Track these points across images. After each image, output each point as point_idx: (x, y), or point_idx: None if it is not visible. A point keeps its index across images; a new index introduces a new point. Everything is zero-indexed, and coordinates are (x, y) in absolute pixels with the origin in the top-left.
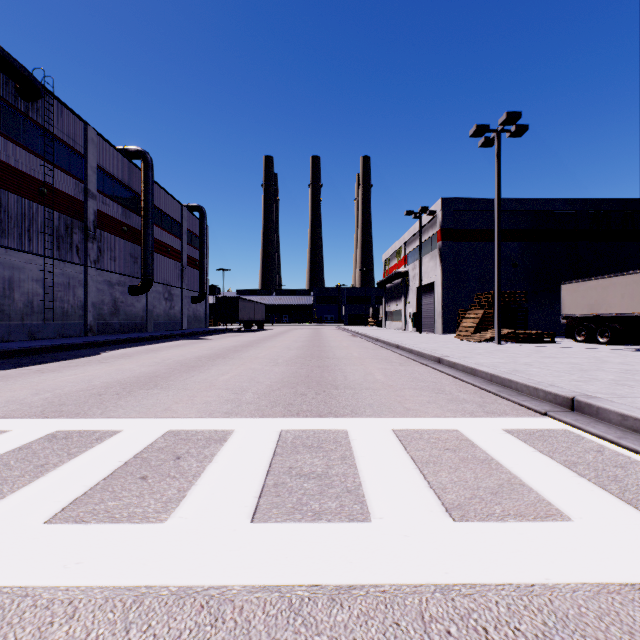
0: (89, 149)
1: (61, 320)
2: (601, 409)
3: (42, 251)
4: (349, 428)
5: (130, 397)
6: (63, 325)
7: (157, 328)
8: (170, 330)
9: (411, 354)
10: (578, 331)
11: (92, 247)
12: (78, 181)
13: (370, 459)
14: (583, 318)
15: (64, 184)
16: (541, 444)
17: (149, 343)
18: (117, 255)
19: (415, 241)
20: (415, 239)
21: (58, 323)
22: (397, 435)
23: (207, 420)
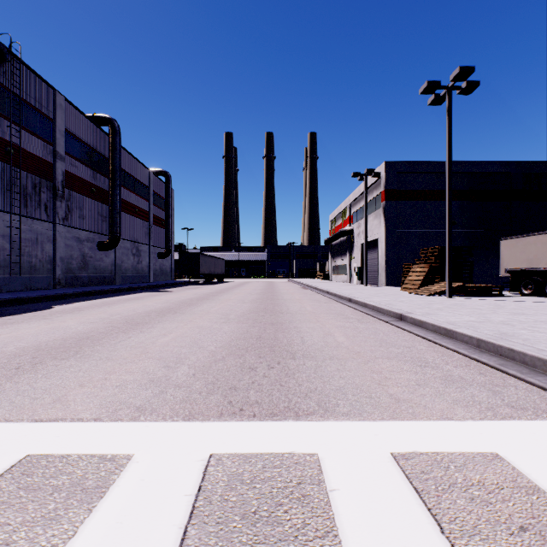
0: (57, 114)
1: (29, 274)
2: None
3: (9, 208)
4: (321, 450)
5: (28, 374)
6: (31, 278)
7: (125, 281)
8: (137, 283)
9: (366, 308)
10: (524, 284)
11: (60, 205)
12: (46, 143)
13: None
14: (528, 272)
15: (32, 145)
16: None
17: (110, 296)
18: (86, 214)
19: (360, 202)
20: (360, 200)
21: (25, 276)
22: (406, 473)
23: (101, 427)
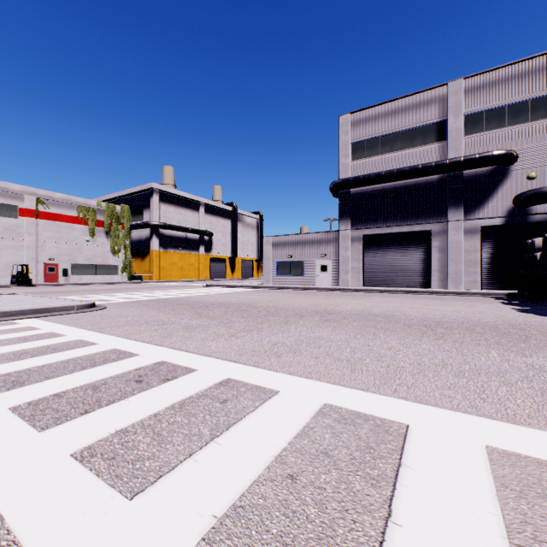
0: None
1: None
2: None
3: None
4: None
5: None
6: None
7: None
8: None
9: None
10: None
11: None
12: None
13: None
14: None
15: None
16: None
17: None
18: None
19: None
20: None
21: None
22: None
23: None
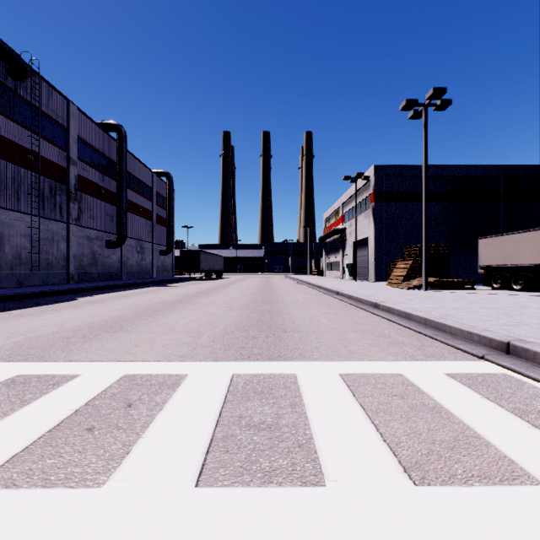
0: (71, 122)
1: (46, 270)
2: (538, 354)
3: (29, 210)
4: (298, 372)
5: (95, 340)
6: (48, 274)
7: (130, 277)
8: (142, 278)
9: (350, 299)
10: (494, 279)
11: (73, 207)
12: (61, 150)
13: (320, 407)
14: (498, 268)
15: (49, 152)
16: (486, 390)
17: (122, 290)
18: (95, 214)
19: (351, 202)
20: (351, 200)
21: (43, 272)
22: (344, 380)
23: (163, 364)
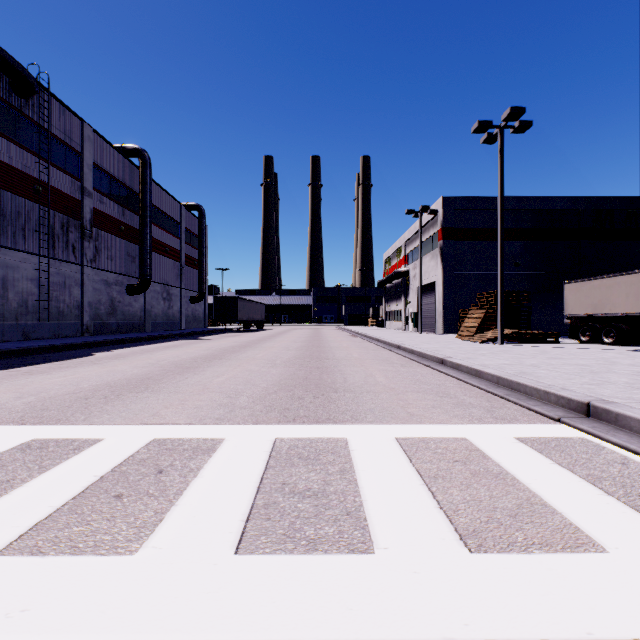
0: (85, 147)
1: (57, 320)
2: (621, 416)
3: (37, 250)
4: (349, 436)
5: (118, 401)
6: (59, 325)
7: (155, 328)
8: (168, 330)
9: (412, 355)
10: (582, 331)
11: (88, 246)
12: (74, 179)
13: (372, 473)
14: (587, 318)
15: (60, 182)
16: (559, 455)
17: (146, 343)
18: (114, 254)
19: (416, 240)
20: (416, 238)
21: (53, 323)
22: (401, 444)
23: (196, 427)
